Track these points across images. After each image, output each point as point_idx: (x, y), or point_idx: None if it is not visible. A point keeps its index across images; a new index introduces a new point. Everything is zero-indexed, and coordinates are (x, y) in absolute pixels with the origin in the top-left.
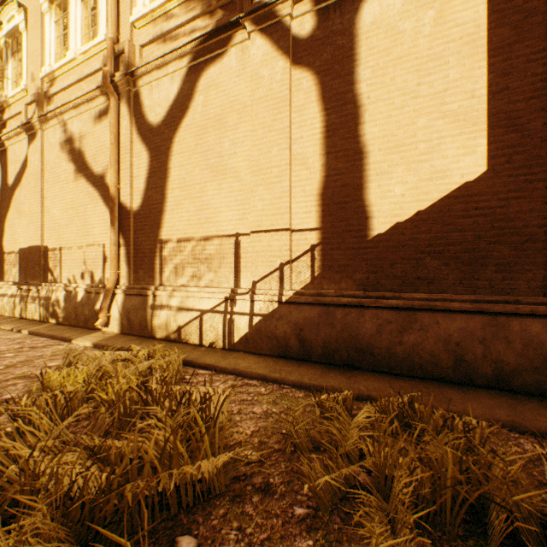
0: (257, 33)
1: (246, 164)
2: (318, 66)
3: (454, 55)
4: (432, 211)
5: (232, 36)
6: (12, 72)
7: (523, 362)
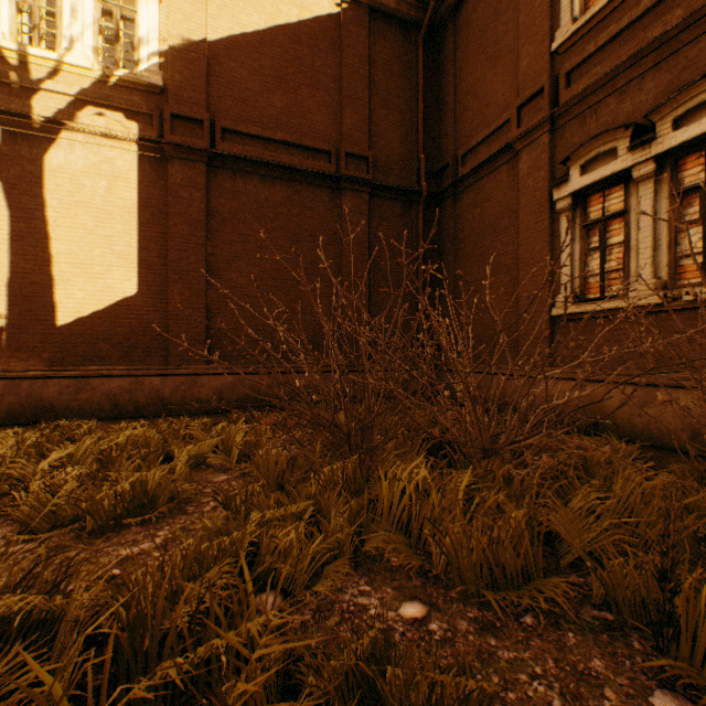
0: None
1: None
2: (6, 177)
3: (120, 217)
4: (106, 312)
5: None
6: None
7: (150, 401)
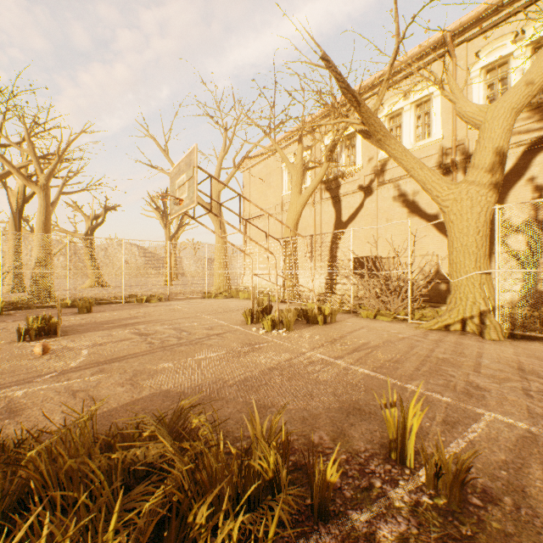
0: None
1: None
2: None
3: None
4: None
5: None
6: (345, 156)
7: None
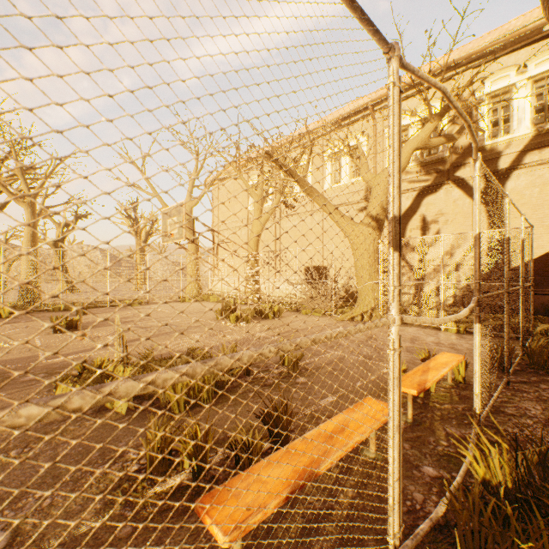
0: (455, 187)
1: (448, 237)
2: (485, 202)
3: (546, 206)
4: (537, 260)
5: (441, 186)
6: None
7: None
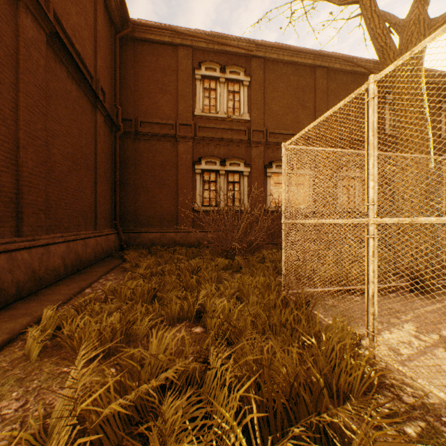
0: None
1: None
2: None
3: None
4: None
5: None
6: None
7: (27, 277)
